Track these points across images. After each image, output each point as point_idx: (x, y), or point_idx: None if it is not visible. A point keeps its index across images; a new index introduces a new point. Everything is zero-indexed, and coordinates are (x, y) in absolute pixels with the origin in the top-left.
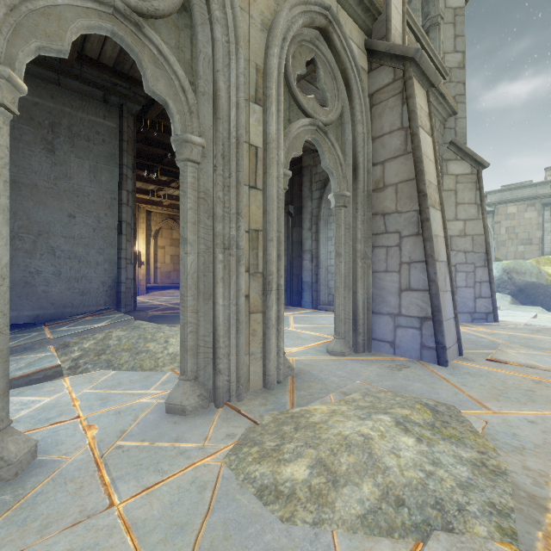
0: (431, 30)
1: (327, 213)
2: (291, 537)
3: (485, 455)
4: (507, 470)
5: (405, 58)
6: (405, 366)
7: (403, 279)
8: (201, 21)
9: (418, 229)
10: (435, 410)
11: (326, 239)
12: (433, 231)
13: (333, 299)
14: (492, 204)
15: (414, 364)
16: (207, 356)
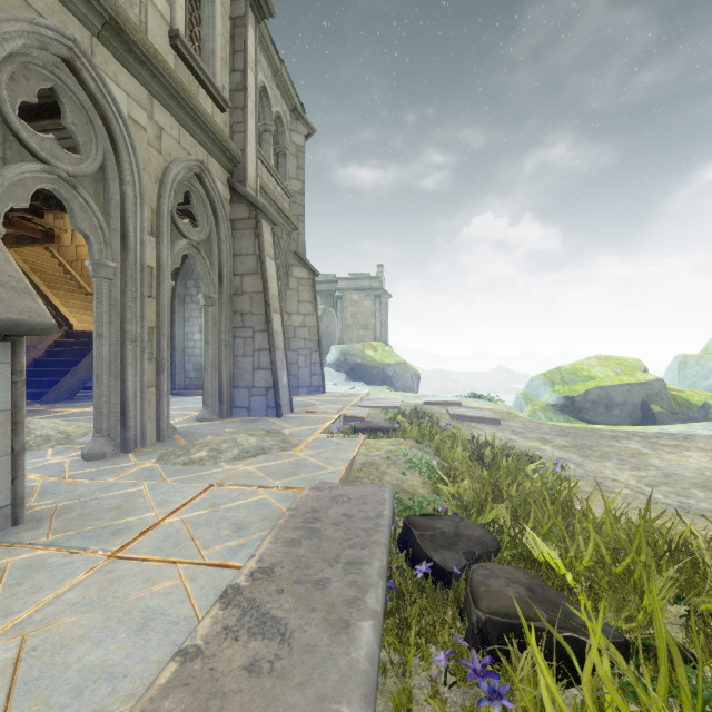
0: (281, 156)
1: (184, 291)
2: (205, 467)
3: (285, 439)
4: (292, 441)
5: (257, 207)
6: (257, 420)
7: (255, 361)
8: (113, 177)
9: (265, 327)
10: (269, 431)
11: (183, 320)
12: (275, 329)
13: (191, 382)
14: (341, 290)
15: (262, 419)
16: (117, 419)
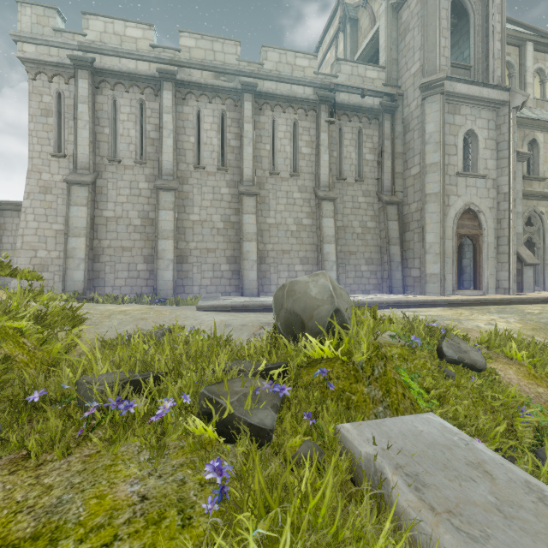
0: None
1: None
2: None
3: None
4: None
5: None
6: None
7: None
8: (541, 228)
9: None
10: None
11: None
12: None
13: None
14: None
15: None
16: (542, 283)
